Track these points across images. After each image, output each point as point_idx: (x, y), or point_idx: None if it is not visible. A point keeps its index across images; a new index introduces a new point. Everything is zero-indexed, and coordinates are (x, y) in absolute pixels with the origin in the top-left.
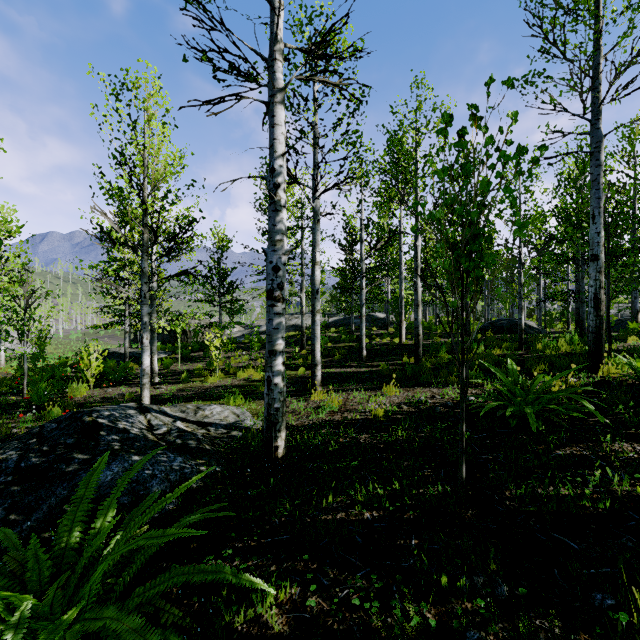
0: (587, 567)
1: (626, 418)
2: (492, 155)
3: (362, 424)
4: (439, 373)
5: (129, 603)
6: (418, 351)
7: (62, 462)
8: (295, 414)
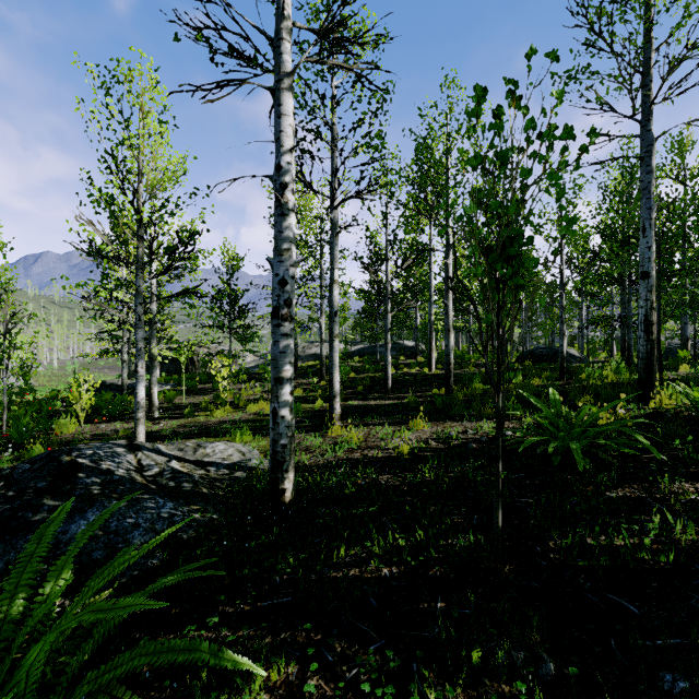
0: (651, 637)
1: (685, 454)
2: (533, 141)
3: (384, 463)
4: (472, 405)
5: (76, 692)
6: (449, 381)
7: (28, 510)
8: (309, 452)
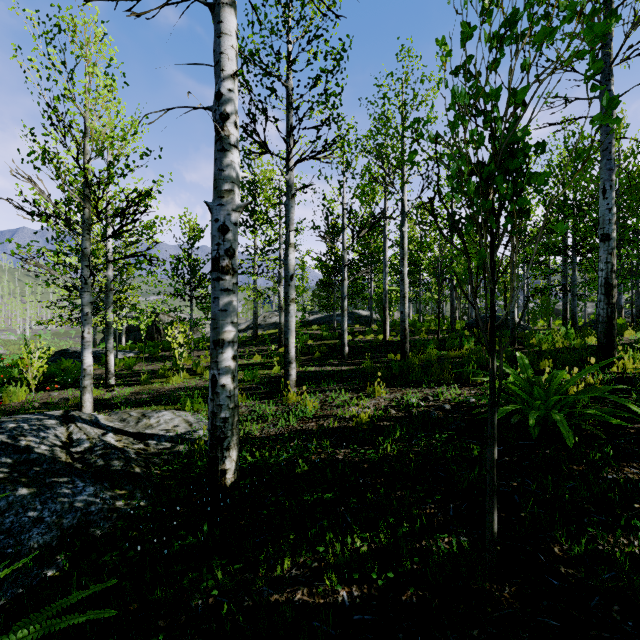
0: None
1: None
2: (540, 19)
3: (341, 434)
4: (430, 371)
5: None
6: (405, 347)
7: None
8: (261, 421)
